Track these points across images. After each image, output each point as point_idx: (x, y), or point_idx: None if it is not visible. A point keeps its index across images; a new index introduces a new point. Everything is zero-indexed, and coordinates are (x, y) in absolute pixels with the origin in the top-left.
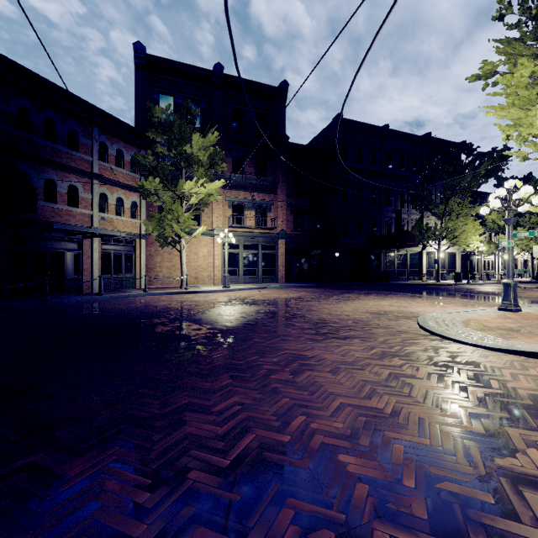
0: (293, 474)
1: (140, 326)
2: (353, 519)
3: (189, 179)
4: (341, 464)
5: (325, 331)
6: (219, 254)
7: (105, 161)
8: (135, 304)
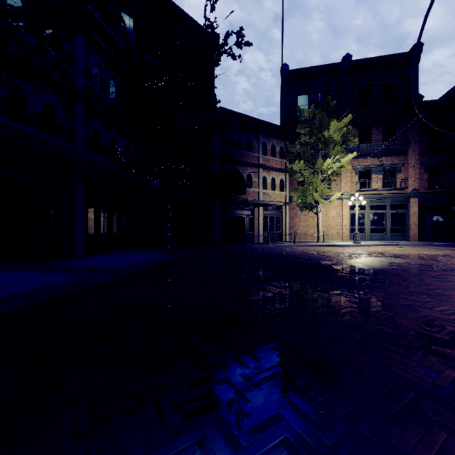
0: None
1: (320, 264)
2: None
3: (322, 156)
4: None
5: None
6: (347, 214)
7: (265, 155)
8: (296, 251)
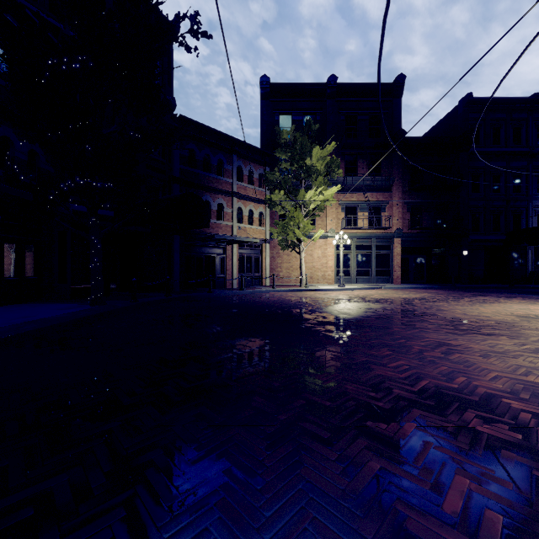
0: (468, 401)
1: (291, 313)
2: (521, 424)
3: (306, 187)
4: (506, 403)
5: (465, 328)
6: (333, 255)
7: (240, 181)
8: (272, 298)
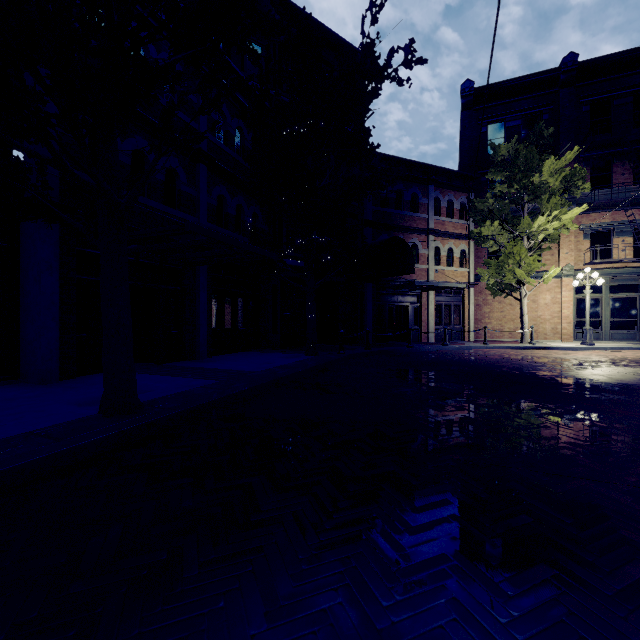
0: None
1: (536, 376)
2: None
3: (527, 213)
4: None
5: None
6: (570, 300)
7: (437, 215)
8: (490, 356)
